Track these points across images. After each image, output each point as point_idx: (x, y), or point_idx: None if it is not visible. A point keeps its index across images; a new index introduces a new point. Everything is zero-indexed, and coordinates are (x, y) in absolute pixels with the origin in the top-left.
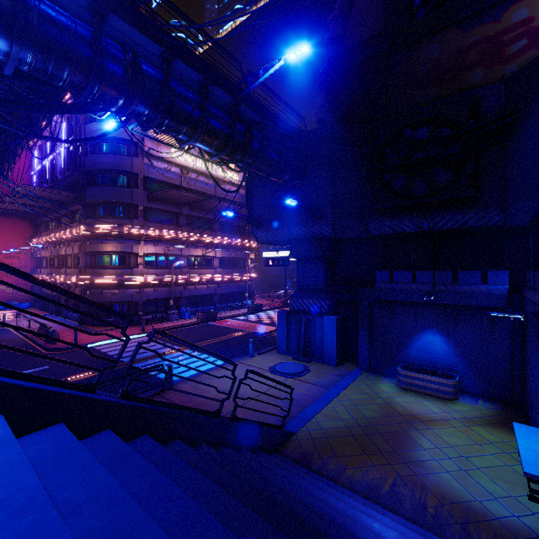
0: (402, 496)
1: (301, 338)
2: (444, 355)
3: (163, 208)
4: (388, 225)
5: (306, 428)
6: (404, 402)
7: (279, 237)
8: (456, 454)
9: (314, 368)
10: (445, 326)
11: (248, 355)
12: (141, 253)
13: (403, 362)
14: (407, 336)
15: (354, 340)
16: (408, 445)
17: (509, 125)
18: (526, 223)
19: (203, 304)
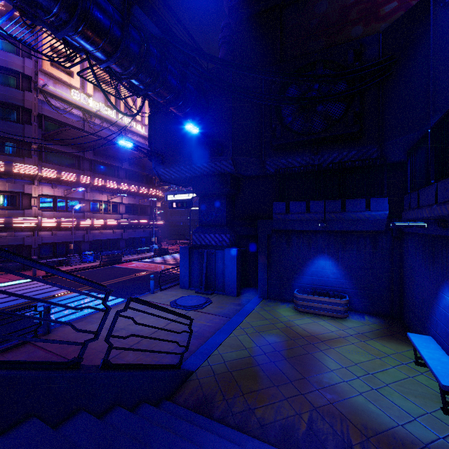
0: (323, 435)
1: (203, 271)
2: (334, 278)
3: (63, 150)
4: (283, 162)
5: (207, 363)
6: (303, 324)
7: (181, 175)
8: (362, 372)
9: (216, 299)
10: (334, 251)
11: (149, 292)
12: (35, 193)
13: (298, 287)
14: (301, 263)
15: (253, 271)
16: (315, 369)
17: (387, 70)
18: (399, 158)
19: (108, 248)
